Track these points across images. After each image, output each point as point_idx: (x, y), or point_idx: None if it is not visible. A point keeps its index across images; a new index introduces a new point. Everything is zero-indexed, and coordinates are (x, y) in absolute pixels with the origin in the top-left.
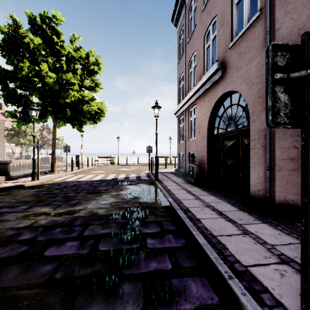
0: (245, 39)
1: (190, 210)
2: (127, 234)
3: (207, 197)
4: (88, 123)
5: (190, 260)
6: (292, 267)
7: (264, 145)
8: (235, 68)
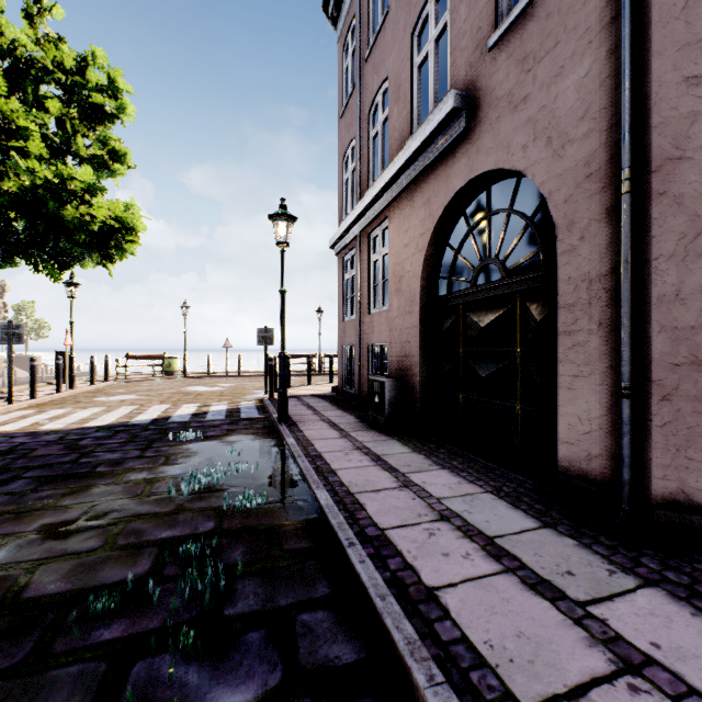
0: (540, 15)
1: (392, 542)
2: None
3: (432, 476)
4: (90, 263)
5: None
6: None
7: (608, 320)
8: (506, 102)
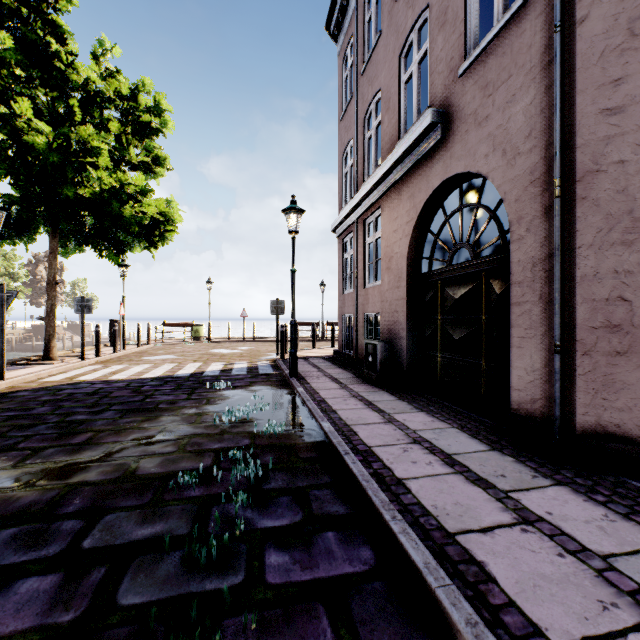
0: (498, 53)
1: (376, 454)
2: (210, 542)
3: (412, 416)
4: (138, 248)
5: (392, 628)
6: None
7: (546, 294)
8: (473, 119)
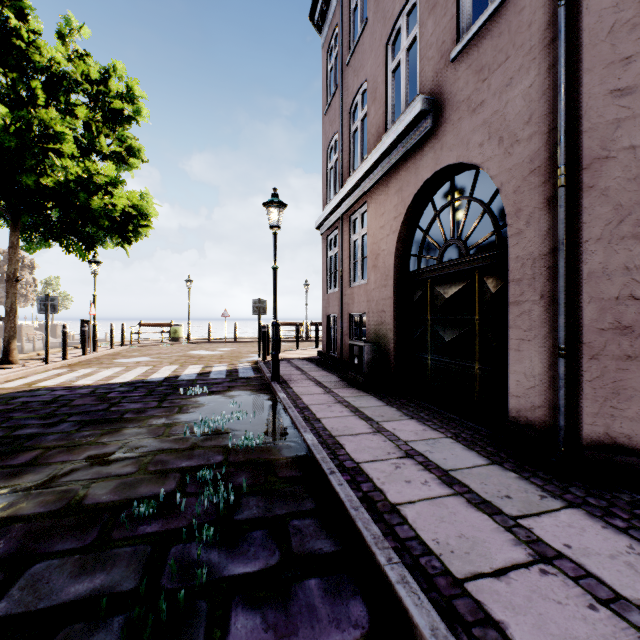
0: (494, 33)
1: (365, 472)
2: (159, 605)
3: (402, 424)
4: (110, 244)
5: None
6: None
7: (548, 292)
8: (466, 106)
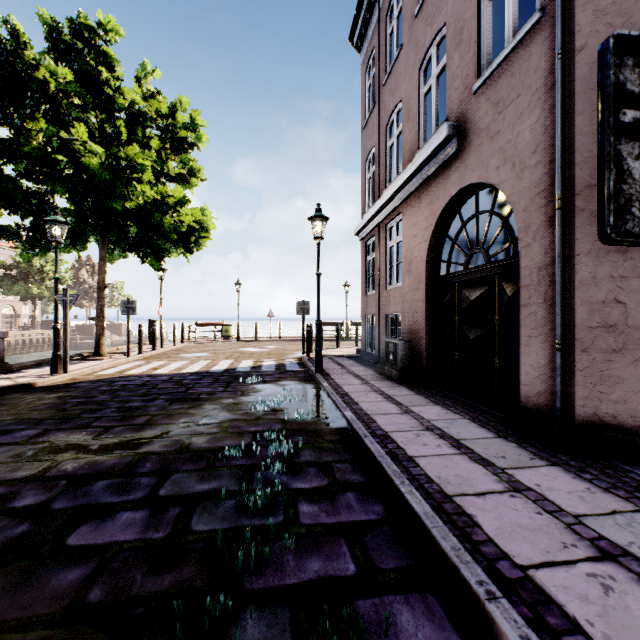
0: (508, 73)
1: (391, 437)
2: (256, 494)
3: (427, 408)
4: (174, 253)
5: (396, 554)
6: (627, 567)
7: (549, 297)
8: (485, 134)
